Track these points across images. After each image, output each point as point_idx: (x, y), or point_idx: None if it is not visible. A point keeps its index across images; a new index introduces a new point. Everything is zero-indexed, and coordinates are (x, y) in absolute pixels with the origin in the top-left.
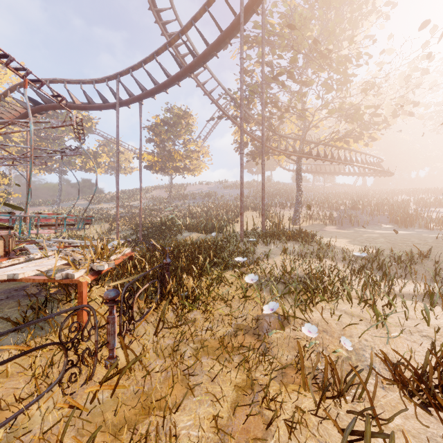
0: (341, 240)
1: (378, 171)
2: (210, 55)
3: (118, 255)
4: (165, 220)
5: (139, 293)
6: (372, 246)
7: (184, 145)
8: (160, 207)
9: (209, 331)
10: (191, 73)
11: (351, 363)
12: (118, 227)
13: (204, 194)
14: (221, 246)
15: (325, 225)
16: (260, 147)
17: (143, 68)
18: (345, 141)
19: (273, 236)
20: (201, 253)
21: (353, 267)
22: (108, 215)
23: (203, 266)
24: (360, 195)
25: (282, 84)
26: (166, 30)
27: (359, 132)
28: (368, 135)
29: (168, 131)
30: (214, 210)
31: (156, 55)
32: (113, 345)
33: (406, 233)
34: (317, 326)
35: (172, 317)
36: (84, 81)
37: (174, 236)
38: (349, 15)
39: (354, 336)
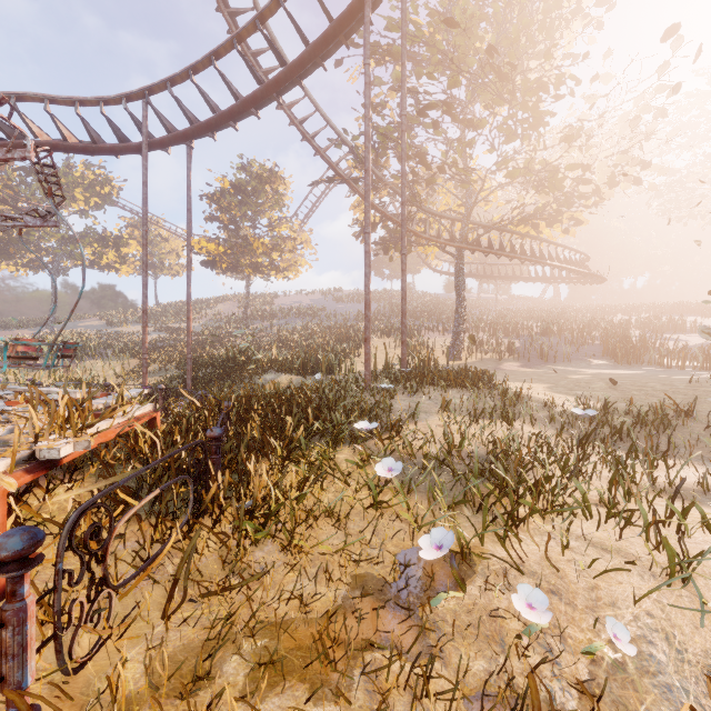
0: (535, 386)
1: (583, 274)
2: (311, 65)
3: (117, 420)
4: (233, 352)
5: (128, 516)
6: (589, 395)
7: (270, 227)
8: (229, 331)
9: (296, 596)
10: (278, 95)
11: (627, 678)
12: (145, 364)
13: (304, 310)
14: (329, 397)
15: (502, 361)
16: (397, 231)
17: (191, 80)
18: (533, 225)
19: (422, 379)
20: (292, 412)
21: (568, 435)
22: (138, 344)
23: (294, 437)
24: (553, 313)
25: (433, 124)
26: (237, 25)
27: (556, 210)
28: (569, 215)
29: (243, 204)
30: (321, 335)
31: (214, 57)
32: (20, 683)
33: (634, 373)
34: (540, 583)
35: (215, 559)
36: (82, 100)
37: (249, 380)
38: (541, 18)
39: (620, 604)
